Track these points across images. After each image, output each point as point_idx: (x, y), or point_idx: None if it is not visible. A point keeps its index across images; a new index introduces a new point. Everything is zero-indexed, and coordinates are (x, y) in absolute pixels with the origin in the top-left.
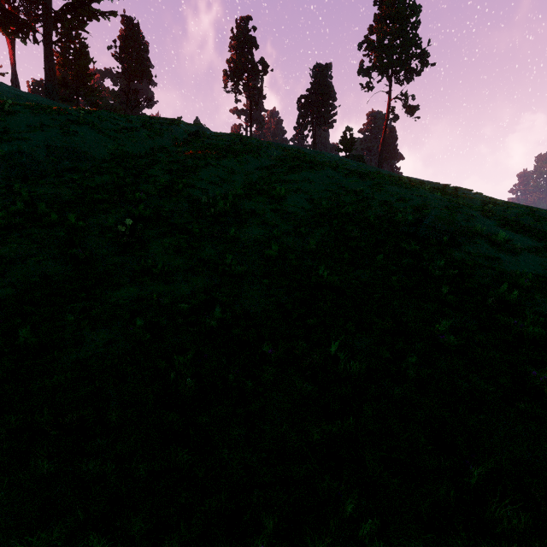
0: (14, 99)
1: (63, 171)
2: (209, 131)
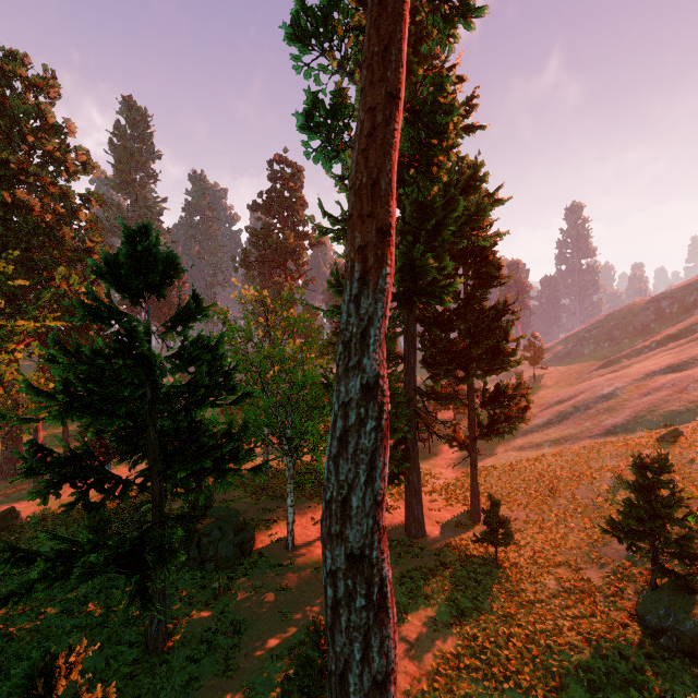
0: None
1: None
2: None
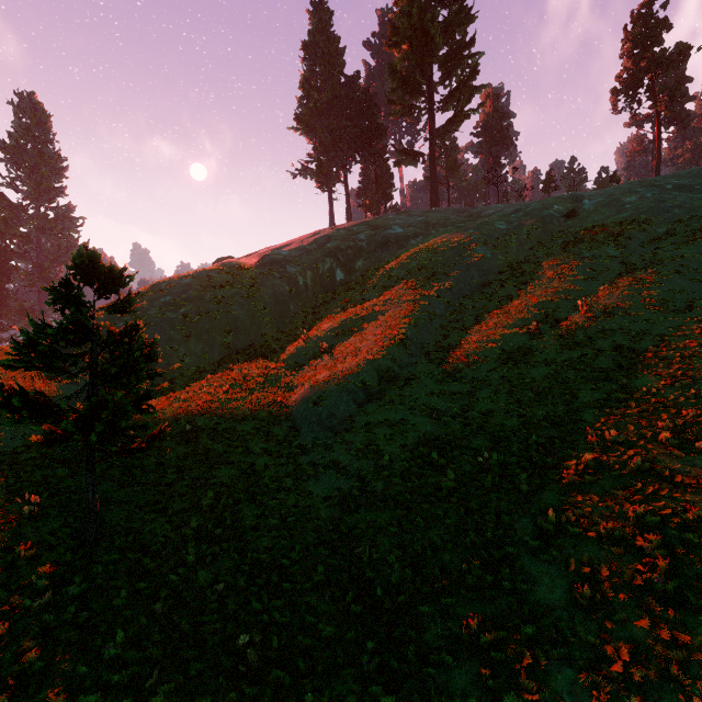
0: (425, 228)
1: (479, 287)
2: (587, 198)
